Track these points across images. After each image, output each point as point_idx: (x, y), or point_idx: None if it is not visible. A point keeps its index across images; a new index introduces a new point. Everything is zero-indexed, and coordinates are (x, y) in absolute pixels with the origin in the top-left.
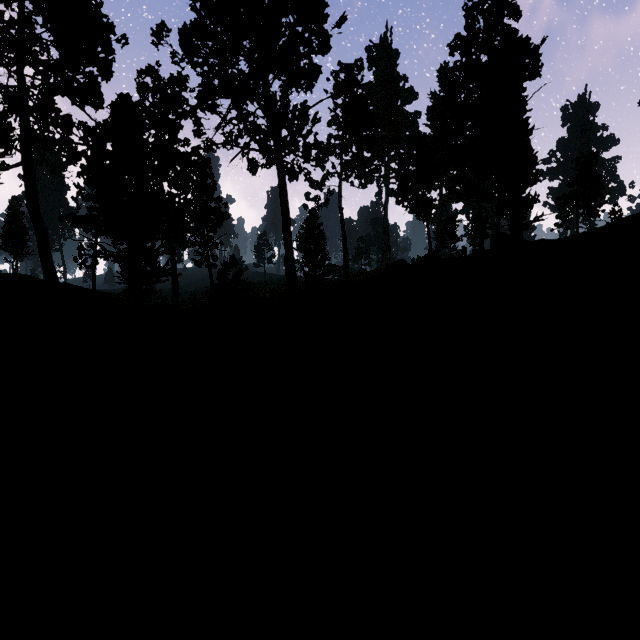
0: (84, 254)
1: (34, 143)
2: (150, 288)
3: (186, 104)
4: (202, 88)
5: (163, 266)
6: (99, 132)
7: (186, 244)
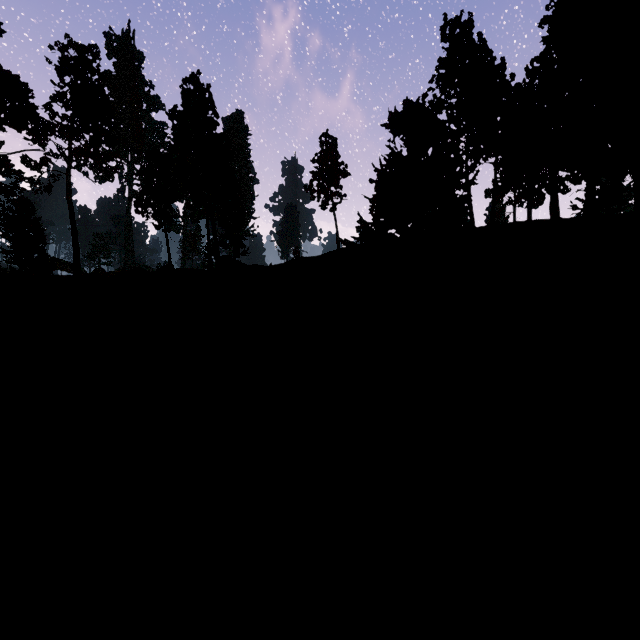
0: None
1: None
2: None
3: None
4: None
5: None
6: None
7: None
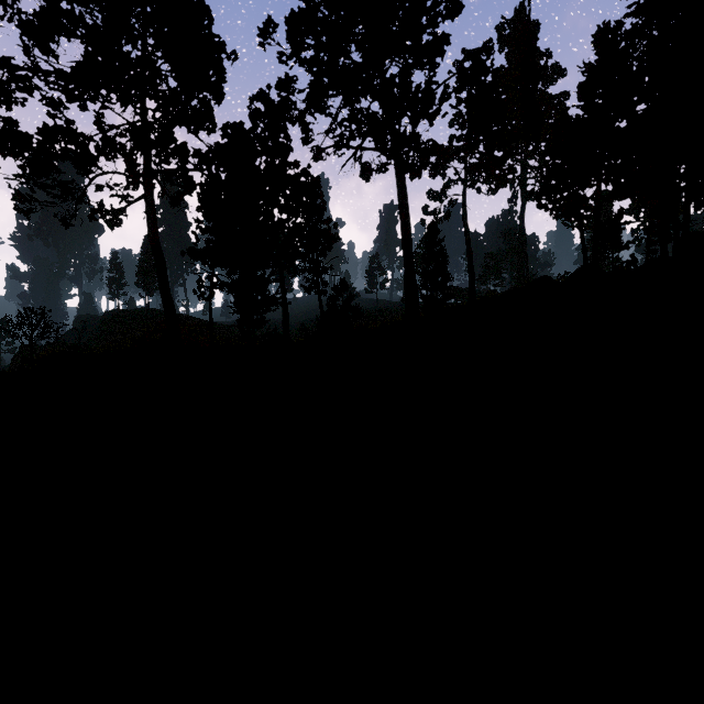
0: (202, 286)
1: (155, 175)
2: (261, 317)
3: (294, 108)
4: (311, 88)
5: (273, 295)
6: (211, 156)
7: (296, 271)
